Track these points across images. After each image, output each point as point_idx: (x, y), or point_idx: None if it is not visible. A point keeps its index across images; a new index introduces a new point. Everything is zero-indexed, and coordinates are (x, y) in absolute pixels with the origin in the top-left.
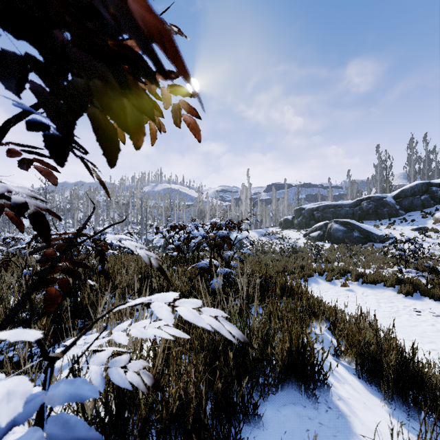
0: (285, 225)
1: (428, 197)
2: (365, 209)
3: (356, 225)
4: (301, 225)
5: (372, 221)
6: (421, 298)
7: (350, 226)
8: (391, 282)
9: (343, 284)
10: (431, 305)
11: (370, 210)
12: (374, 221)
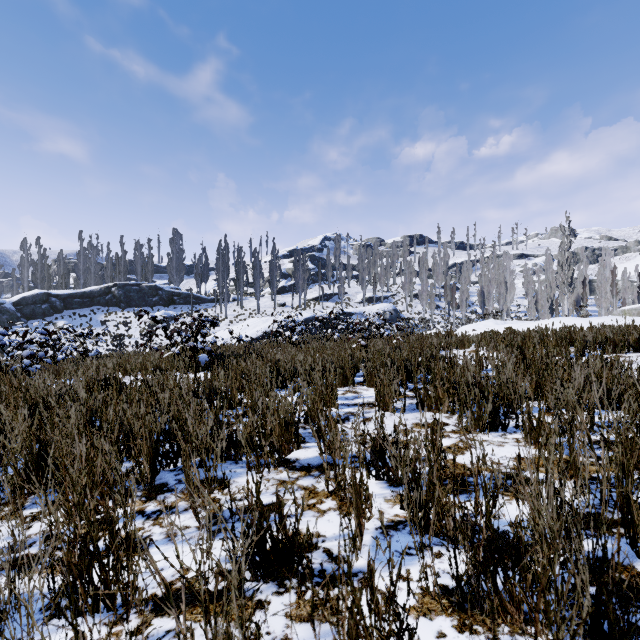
0: None
1: (49, 307)
2: None
3: None
4: None
5: None
6: None
7: None
8: None
9: None
10: None
11: None
12: None
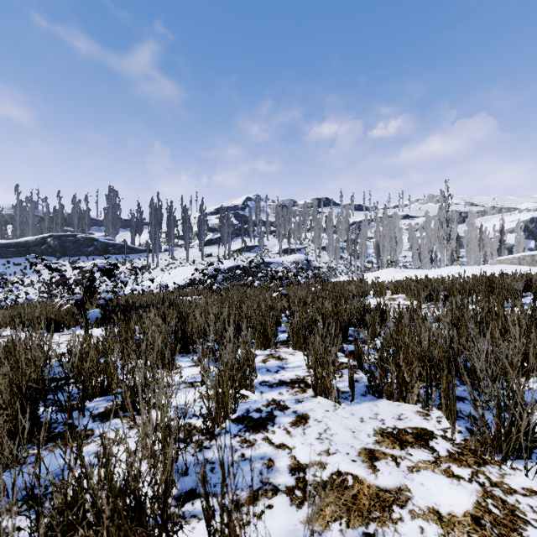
0: None
1: None
2: None
3: None
4: None
5: None
6: None
7: None
8: None
9: None
10: None
11: None
12: None
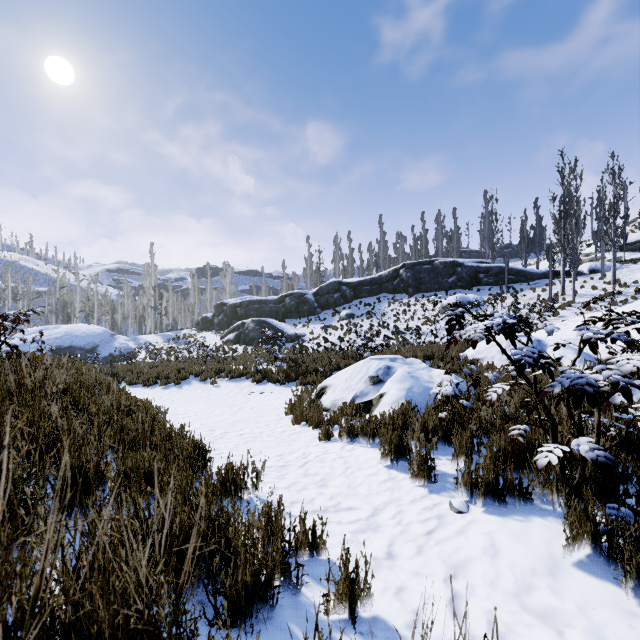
0: (203, 325)
1: (339, 296)
2: (288, 306)
3: (271, 324)
4: (222, 325)
5: (294, 319)
6: (266, 383)
7: (266, 325)
8: (252, 373)
9: (213, 381)
10: (268, 387)
11: (293, 307)
12: (295, 320)
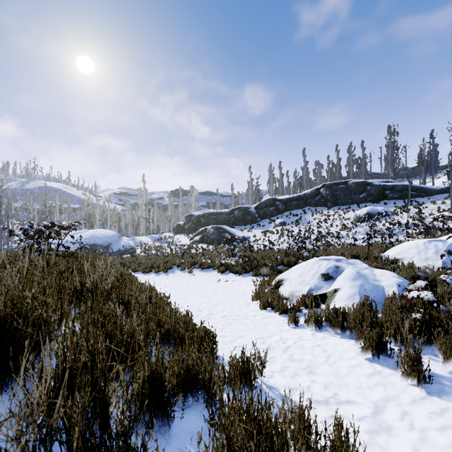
0: (178, 230)
1: (274, 209)
2: (237, 216)
3: (226, 229)
4: (190, 230)
5: (241, 226)
6: (228, 273)
7: (222, 230)
8: (217, 266)
9: (189, 271)
10: (230, 276)
11: (240, 217)
12: (242, 226)
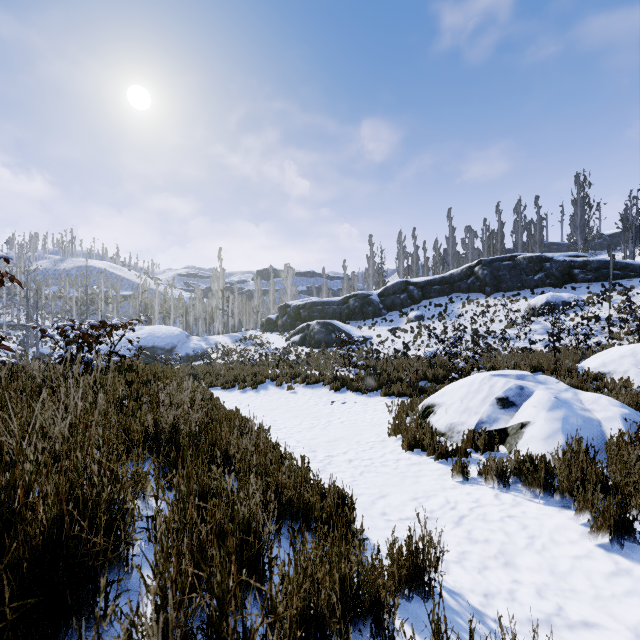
0: (268, 326)
1: (406, 296)
2: (352, 307)
3: (337, 326)
4: (286, 326)
5: (358, 321)
6: (345, 391)
7: (331, 327)
8: (329, 380)
9: (289, 387)
10: (348, 396)
11: (357, 308)
12: (360, 322)
